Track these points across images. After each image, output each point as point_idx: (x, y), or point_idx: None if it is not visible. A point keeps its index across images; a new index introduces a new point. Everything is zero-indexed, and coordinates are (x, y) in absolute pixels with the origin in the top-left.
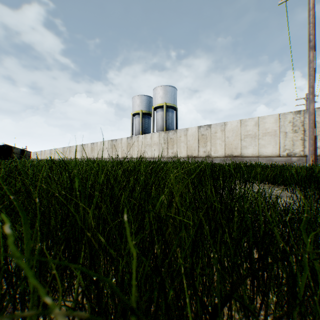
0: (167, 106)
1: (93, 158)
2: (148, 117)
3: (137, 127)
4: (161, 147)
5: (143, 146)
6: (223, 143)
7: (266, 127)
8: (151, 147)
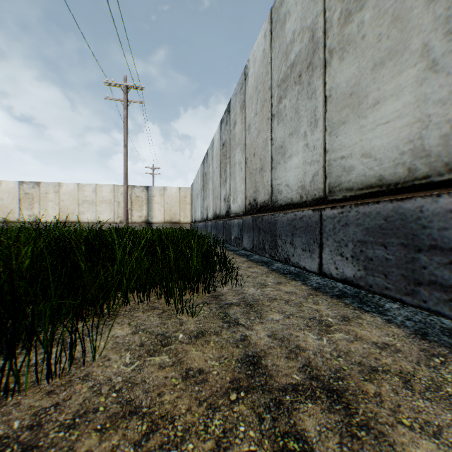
0: None
1: None
2: None
3: None
4: None
5: None
6: (58, 206)
7: (104, 195)
8: None
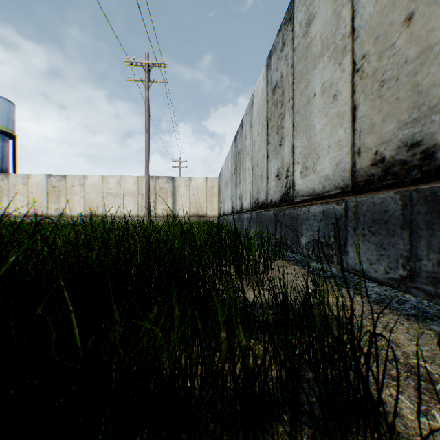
0: None
1: None
2: None
3: None
4: None
5: None
6: (83, 199)
7: (128, 187)
8: None
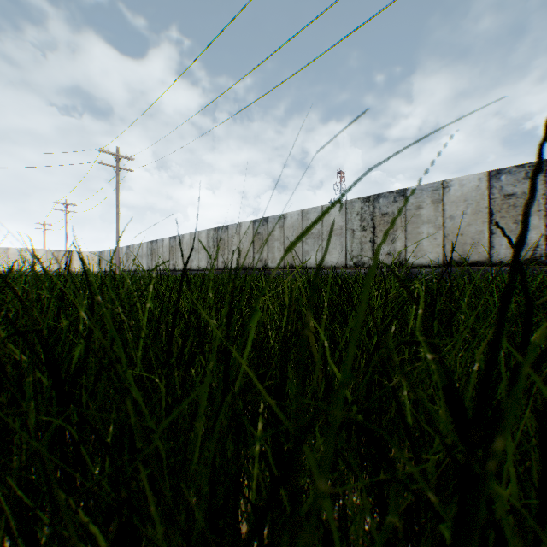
0: None
1: None
2: None
3: None
4: None
5: None
6: (7, 262)
7: (40, 255)
8: None
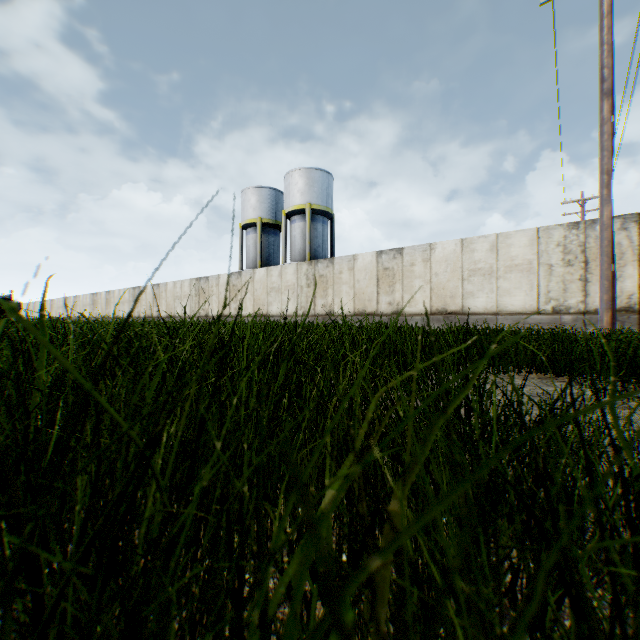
0: (313, 211)
1: (157, 316)
2: (275, 232)
3: (251, 252)
4: (302, 294)
5: (264, 291)
6: (427, 286)
7: (513, 254)
8: (281, 293)
